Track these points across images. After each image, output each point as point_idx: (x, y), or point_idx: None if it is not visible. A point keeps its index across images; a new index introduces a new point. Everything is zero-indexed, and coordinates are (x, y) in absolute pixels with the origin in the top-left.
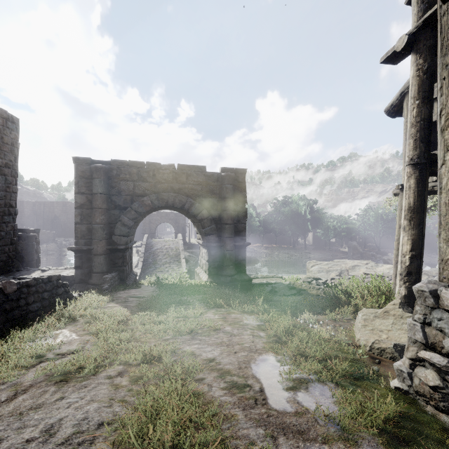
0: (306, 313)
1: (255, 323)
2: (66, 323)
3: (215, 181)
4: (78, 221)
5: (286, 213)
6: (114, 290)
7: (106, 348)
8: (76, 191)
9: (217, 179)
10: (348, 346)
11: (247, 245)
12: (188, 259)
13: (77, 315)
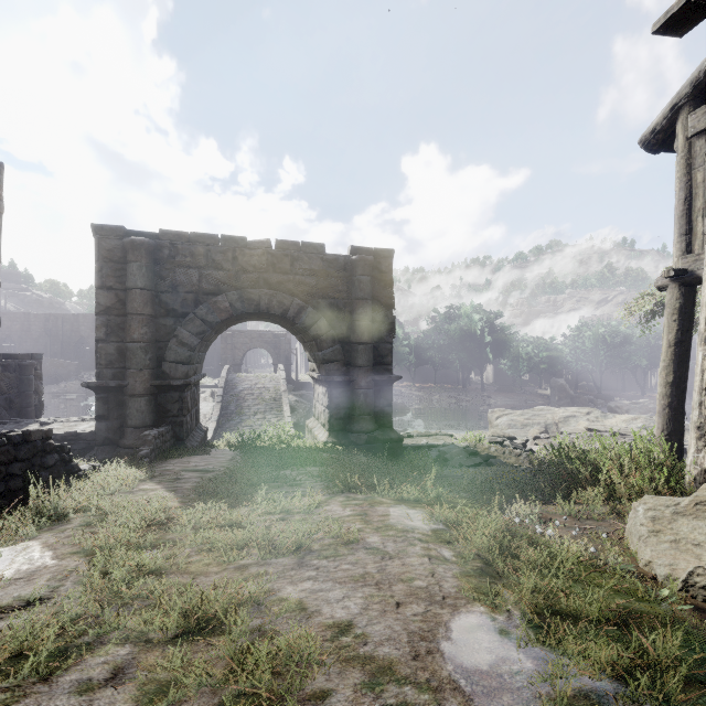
0: (515, 502)
1: (427, 525)
2: (42, 527)
3: (341, 270)
4: (102, 336)
5: (452, 333)
6: (161, 457)
7: (97, 596)
8: (98, 285)
9: (343, 267)
10: (635, 581)
11: (395, 379)
12: (294, 406)
13: (72, 508)
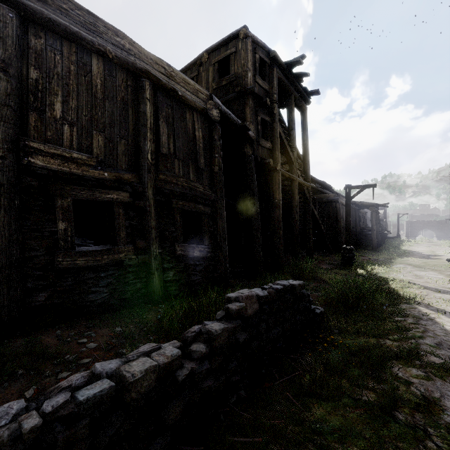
0: None
1: None
2: None
3: (439, 223)
4: (406, 231)
5: None
6: None
7: None
8: (406, 226)
9: (439, 223)
10: None
11: (449, 237)
12: None
13: None
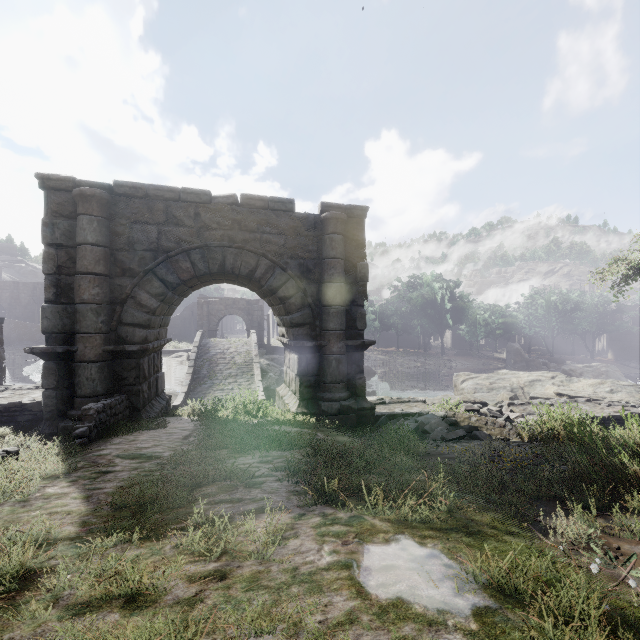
0: (544, 507)
1: (467, 599)
2: None
3: (311, 227)
4: (49, 297)
5: (414, 301)
6: (106, 433)
7: None
8: (45, 241)
9: (314, 225)
10: None
11: (368, 344)
12: (266, 369)
13: None
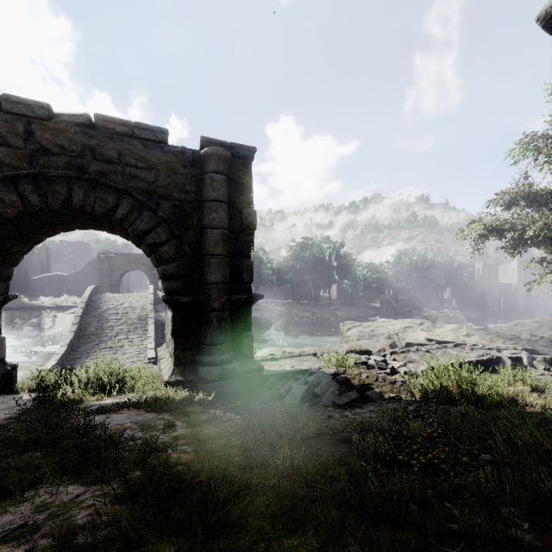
0: None
1: None
2: None
3: (189, 164)
4: None
5: (306, 259)
6: None
7: None
8: None
9: (192, 162)
10: None
11: (256, 299)
12: None
13: None
